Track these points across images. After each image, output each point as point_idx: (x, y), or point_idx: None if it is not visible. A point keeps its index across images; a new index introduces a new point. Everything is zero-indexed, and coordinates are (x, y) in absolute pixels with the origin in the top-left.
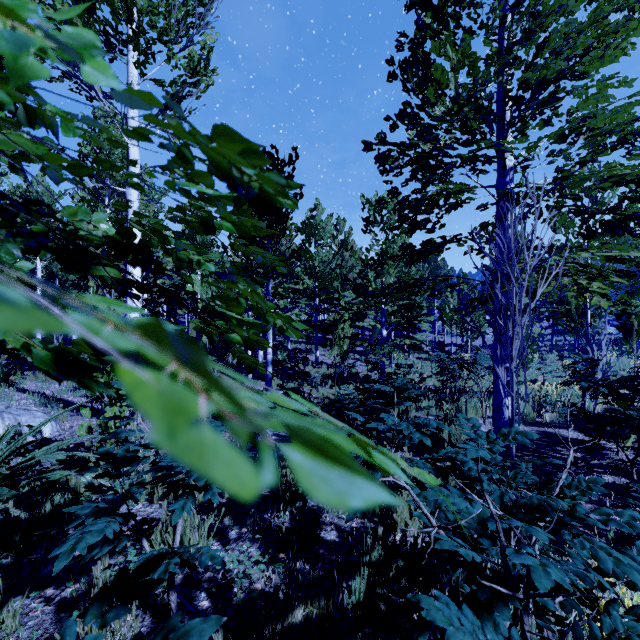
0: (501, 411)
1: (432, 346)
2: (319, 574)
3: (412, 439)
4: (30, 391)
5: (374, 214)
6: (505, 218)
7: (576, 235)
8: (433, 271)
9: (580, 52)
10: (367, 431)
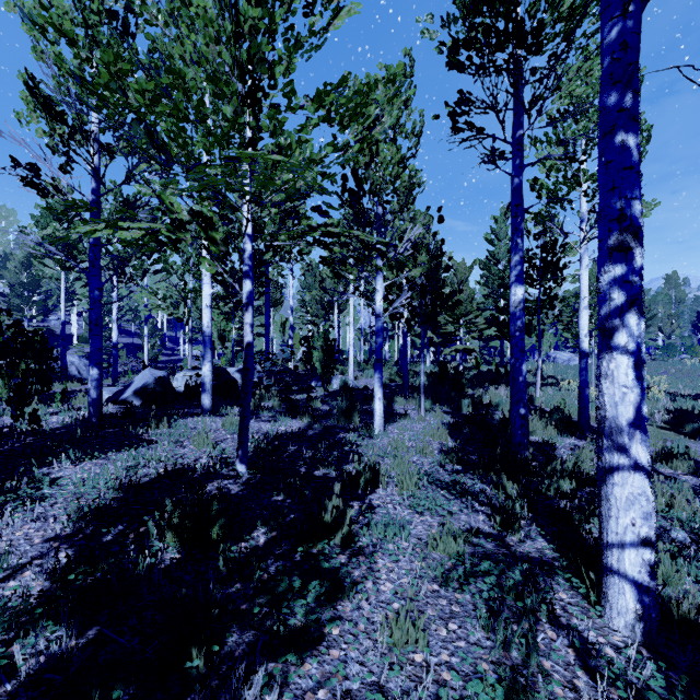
0: None
1: None
2: None
3: None
4: None
5: None
6: None
7: None
8: None
9: None
10: None
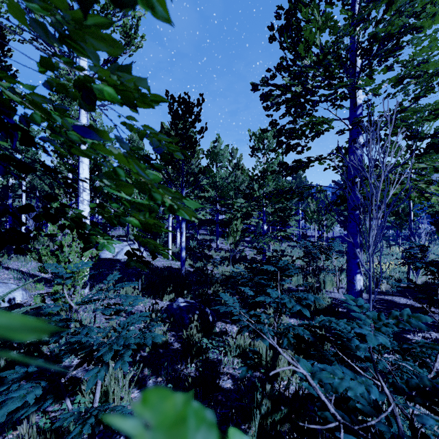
0: (353, 284)
1: (297, 237)
2: (218, 419)
3: (291, 308)
4: (11, 269)
5: (258, 143)
6: (356, 142)
7: (403, 157)
8: (298, 185)
9: (419, 9)
10: (256, 303)
